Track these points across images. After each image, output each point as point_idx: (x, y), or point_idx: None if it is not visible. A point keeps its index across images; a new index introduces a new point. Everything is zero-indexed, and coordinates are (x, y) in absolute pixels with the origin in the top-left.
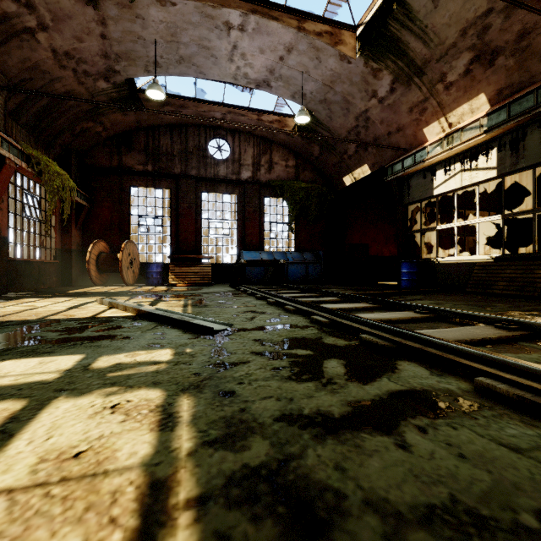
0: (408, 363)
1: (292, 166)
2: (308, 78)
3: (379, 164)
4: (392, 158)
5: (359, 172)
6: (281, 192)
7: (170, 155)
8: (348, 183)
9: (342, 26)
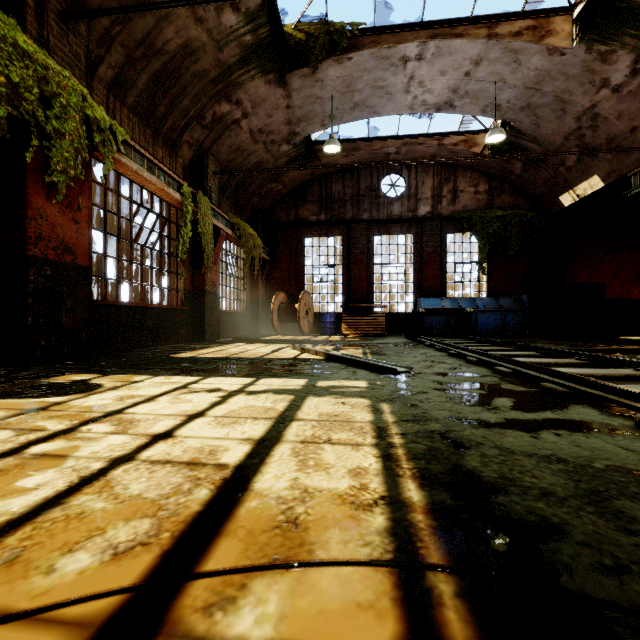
0: (582, 407)
1: (484, 191)
2: (504, 86)
3: (618, 172)
4: (639, 162)
5: (585, 186)
6: (468, 225)
7: (342, 201)
8: (568, 203)
9: (551, 13)
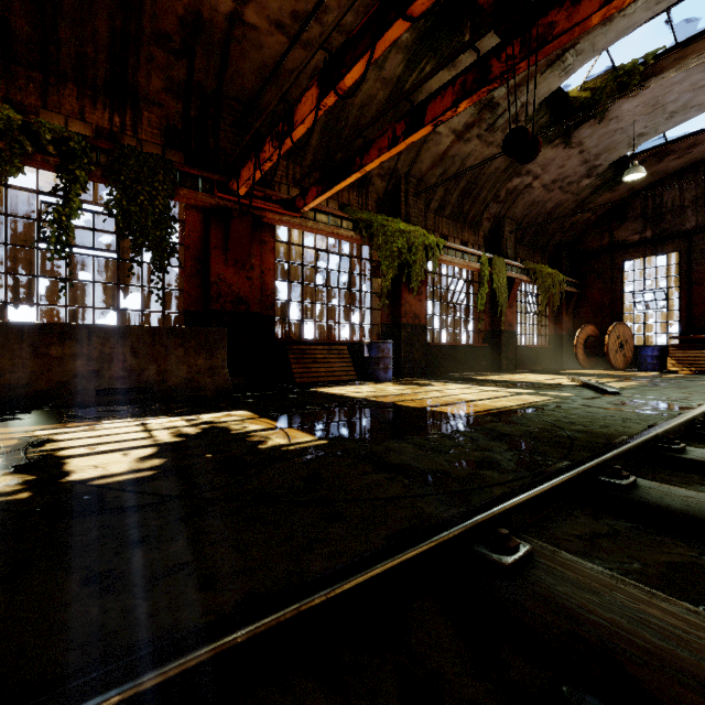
0: None
1: None
2: None
3: None
4: None
5: None
6: None
7: (677, 210)
8: None
9: None
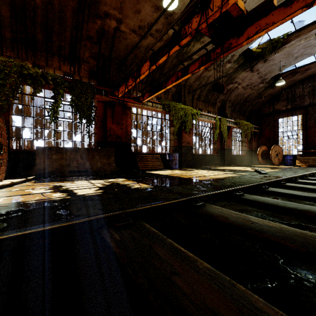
0: None
1: None
2: None
3: None
4: None
5: None
6: None
7: (301, 96)
8: None
9: None
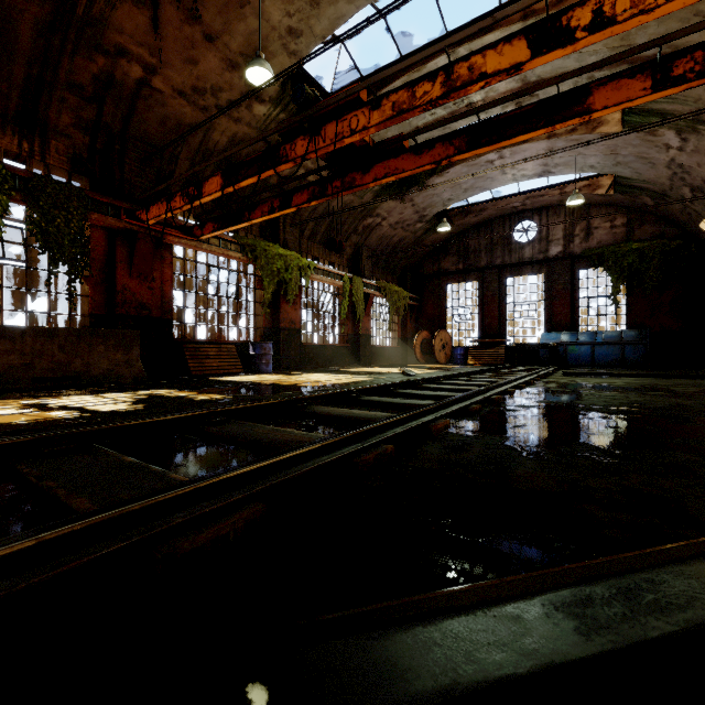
0: None
1: (622, 224)
2: (585, 156)
3: None
4: None
5: None
6: (599, 261)
7: (477, 251)
8: None
9: None
